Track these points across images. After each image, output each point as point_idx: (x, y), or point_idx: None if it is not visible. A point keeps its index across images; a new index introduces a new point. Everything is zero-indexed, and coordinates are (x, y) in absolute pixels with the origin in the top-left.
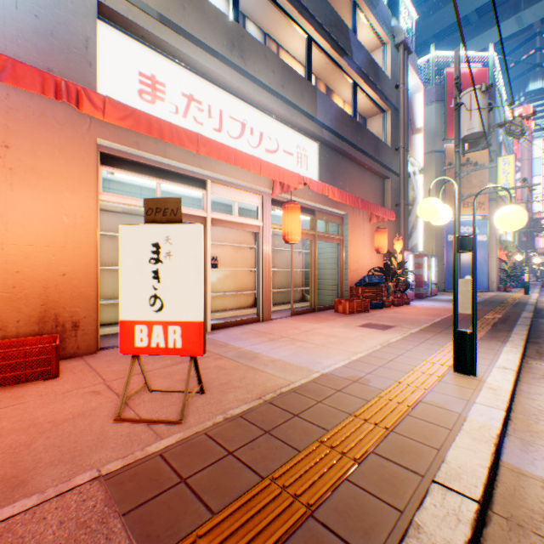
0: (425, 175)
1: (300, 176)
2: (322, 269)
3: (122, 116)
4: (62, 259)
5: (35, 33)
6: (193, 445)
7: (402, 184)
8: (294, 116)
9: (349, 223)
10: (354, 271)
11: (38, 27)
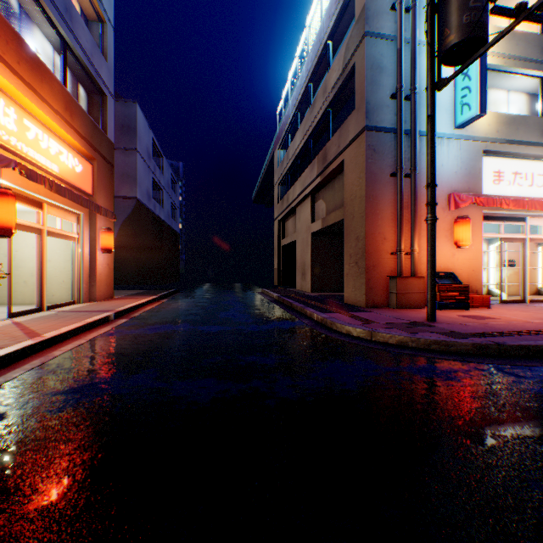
0: None
1: None
2: None
3: (512, 205)
4: (471, 264)
5: (464, 176)
6: None
7: None
8: None
9: None
10: None
11: (465, 173)
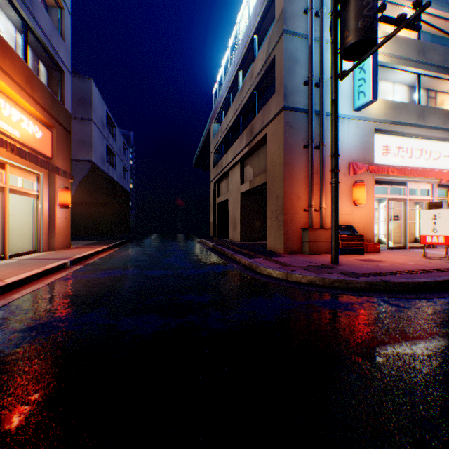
0: None
1: None
2: None
3: (397, 172)
4: (366, 218)
5: (360, 149)
6: None
7: None
8: None
9: None
10: None
11: (361, 147)
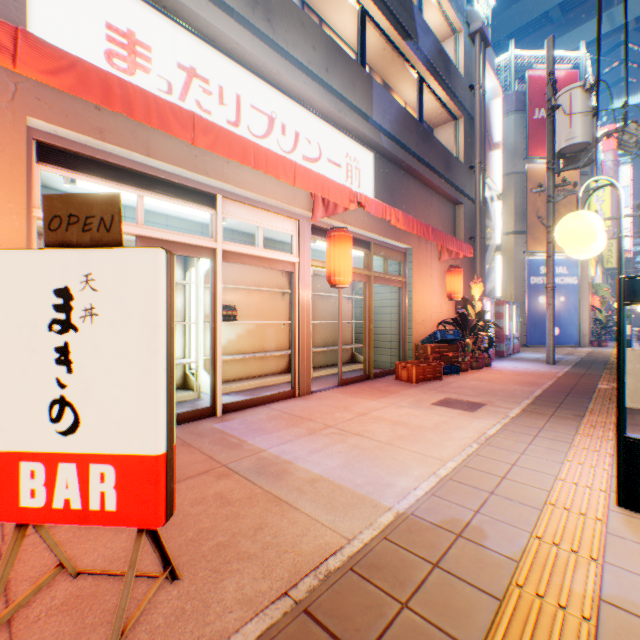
0: (502, 202)
1: (352, 191)
2: (378, 320)
3: (52, 68)
4: None
5: None
6: None
7: (478, 212)
8: (342, 112)
9: (414, 260)
10: (419, 324)
11: None
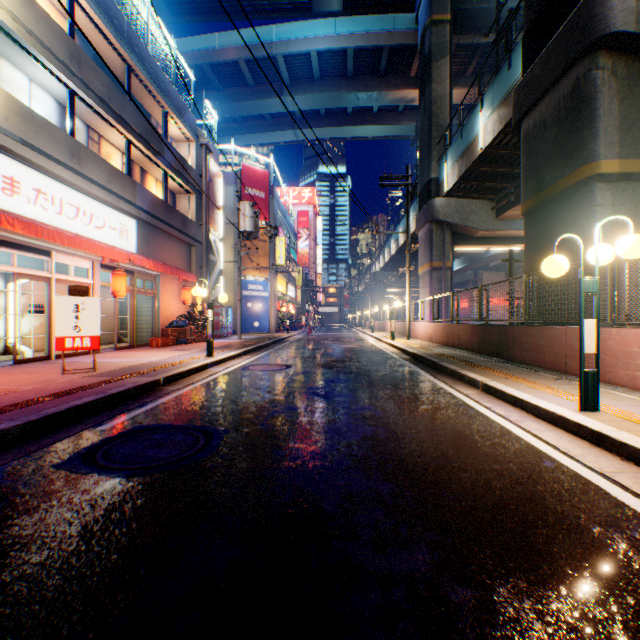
0: (228, 241)
1: (128, 254)
2: (139, 315)
3: (25, 228)
4: None
5: None
6: (108, 372)
7: (206, 252)
8: (119, 203)
9: (163, 281)
10: (166, 318)
11: None
